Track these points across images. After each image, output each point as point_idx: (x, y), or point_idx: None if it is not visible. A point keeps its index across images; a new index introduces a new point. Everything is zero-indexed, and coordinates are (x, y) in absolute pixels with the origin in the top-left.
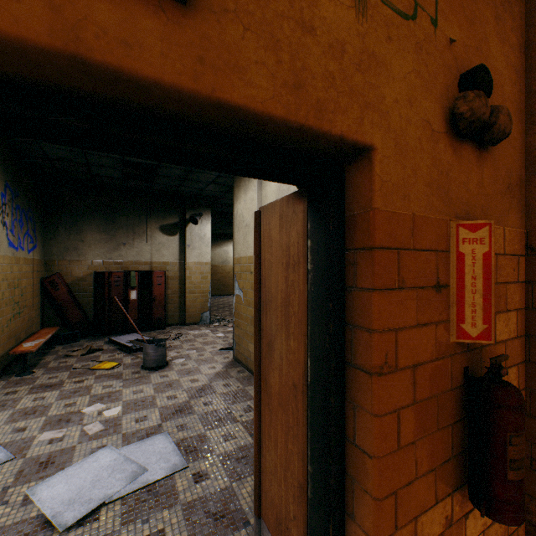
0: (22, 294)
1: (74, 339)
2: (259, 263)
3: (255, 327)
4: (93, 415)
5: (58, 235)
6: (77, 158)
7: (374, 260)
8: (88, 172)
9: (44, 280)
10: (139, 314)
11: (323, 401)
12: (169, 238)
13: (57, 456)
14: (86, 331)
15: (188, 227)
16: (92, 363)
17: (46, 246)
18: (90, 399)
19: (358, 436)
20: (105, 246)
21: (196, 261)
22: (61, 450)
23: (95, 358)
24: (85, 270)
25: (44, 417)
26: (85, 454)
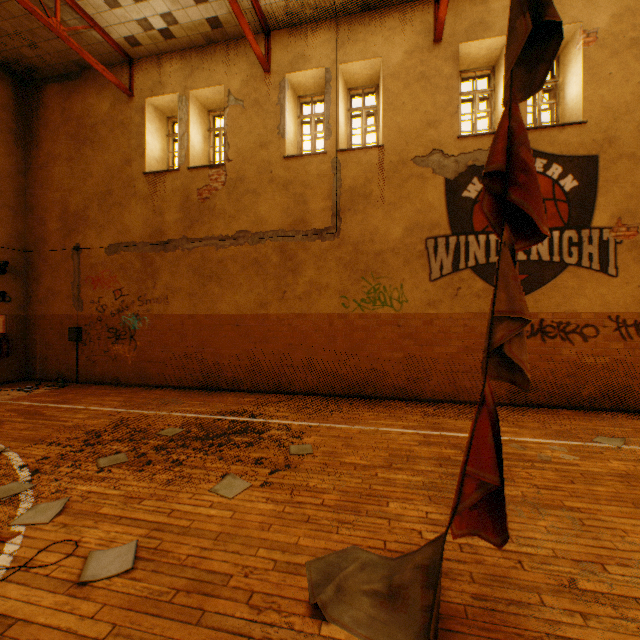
0: None
1: None
2: None
3: None
4: None
5: None
6: None
7: None
8: None
9: None
10: None
11: None
12: None
13: None
14: None
15: None
16: None
17: None
18: None
19: None
20: None
21: None
22: None
23: None
24: None
25: None
26: None
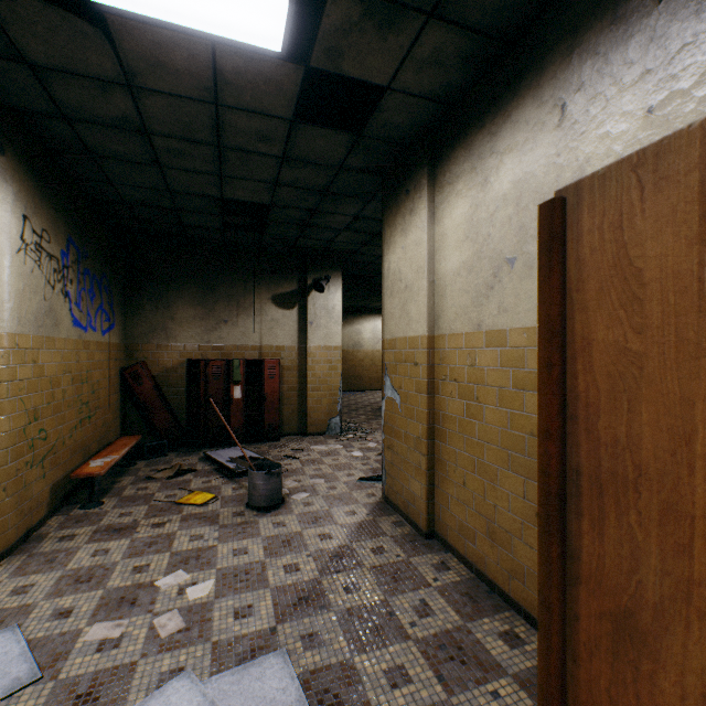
0: (93, 391)
1: (161, 452)
2: (559, 354)
3: (545, 542)
4: (170, 595)
5: (142, 311)
6: (161, 201)
7: None
8: (177, 223)
9: (125, 371)
10: (244, 419)
11: None
12: (284, 312)
13: (104, 684)
14: (176, 440)
15: (311, 296)
16: (179, 493)
17: (128, 326)
18: (169, 559)
19: None
20: (201, 325)
21: (321, 345)
22: (113, 669)
23: (184, 483)
24: (176, 357)
25: (101, 590)
26: (148, 685)
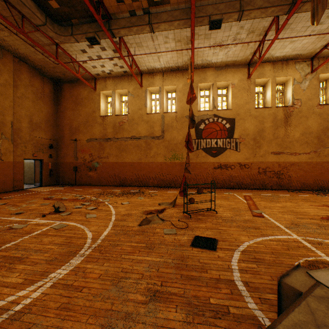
0: None
1: None
2: (35, 164)
3: (35, 169)
4: None
5: None
6: None
7: (44, 164)
8: None
9: None
10: None
11: (41, 171)
12: None
13: None
14: None
15: None
16: None
17: None
18: None
19: (43, 172)
20: None
21: None
22: None
23: None
24: None
25: None
26: None
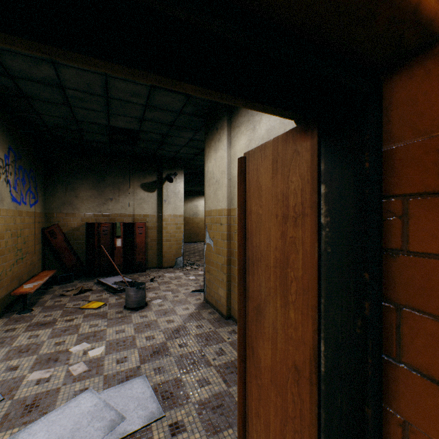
0: (24, 242)
1: (69, 280)
2: (243, 215)
3: (239, 286)
4: (79, 355)
5: (56, 192)
6: (70, 125)
7: None
8: (80, 138)
9: (45, 230)
10: (123, 259)
11: (350, 407)
12: (149, 194)
13: (42, 399)
14: (79, 273)
15: (165, 185)
16: (82, 303)
17: (46, 201)
18: (77, 337)
19: None
20: (95, 201)
21: (171, 214)
22: (46, 391)
23: (85, 297)
24: (79, 221)
25: (36, 355)
26: (67, 397)
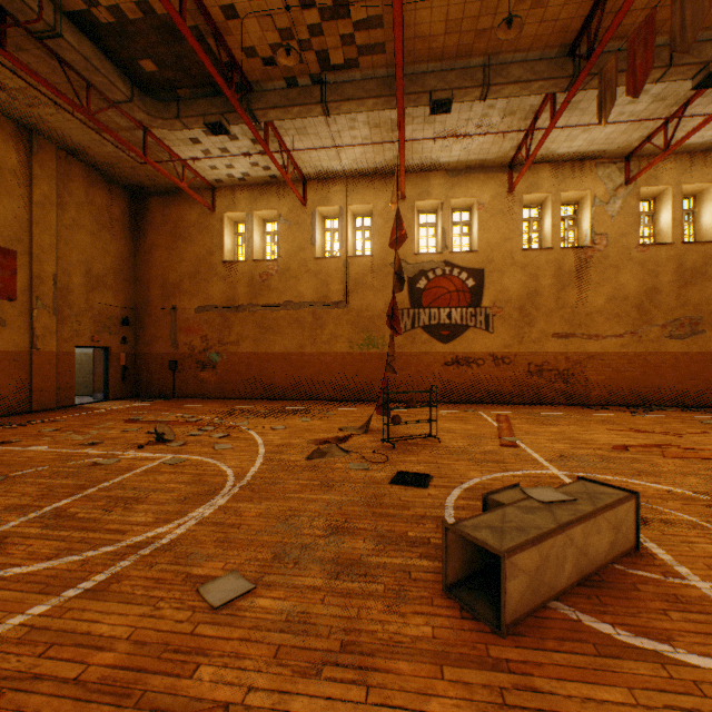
0: None
1: None
2: (95, 356)
3: (94, 366)
4: None
5: None
6: None
7: (113, 357)
8: None
9: None
10: None
11: (107, 370)
12: None
13: None
14: None
15: None
16: None
17: None
18: None
19: (111, 373)
20: None
21: None
22: None
23: None
24: None
25: None
26: None
